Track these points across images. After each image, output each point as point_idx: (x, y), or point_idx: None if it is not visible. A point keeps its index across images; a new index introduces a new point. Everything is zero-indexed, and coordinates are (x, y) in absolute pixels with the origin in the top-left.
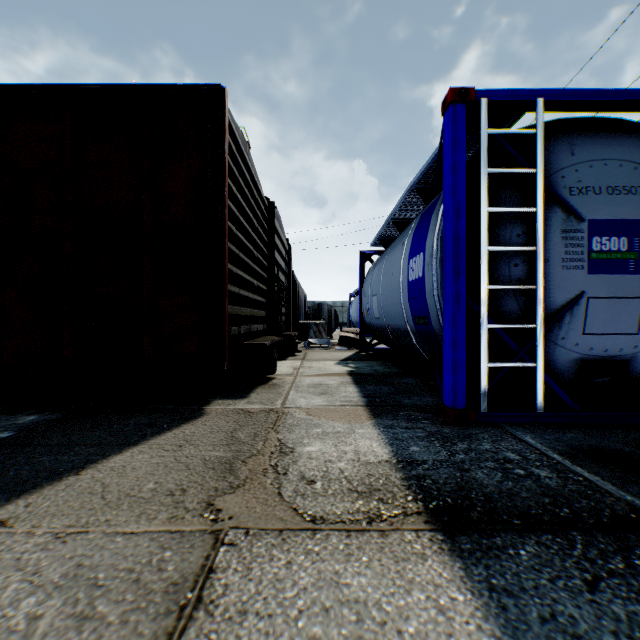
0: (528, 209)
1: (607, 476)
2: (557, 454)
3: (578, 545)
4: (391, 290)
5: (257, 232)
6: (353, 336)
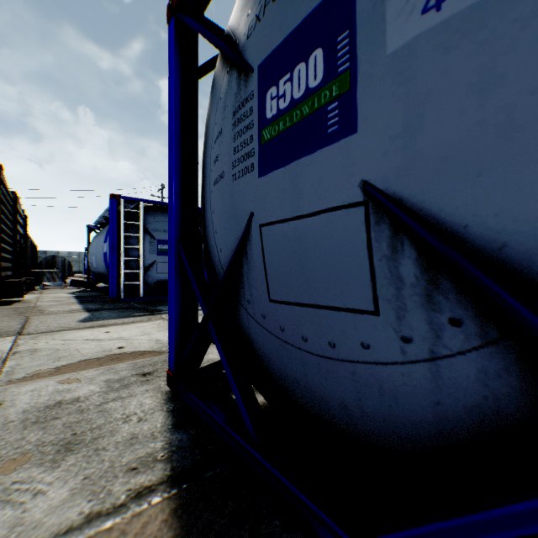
0: (138, 235)
1: (141, 305)
2: (135, 304)
3: (117, 310)
4: (100, 254)
5: (9, 218)
6: (83, 279)
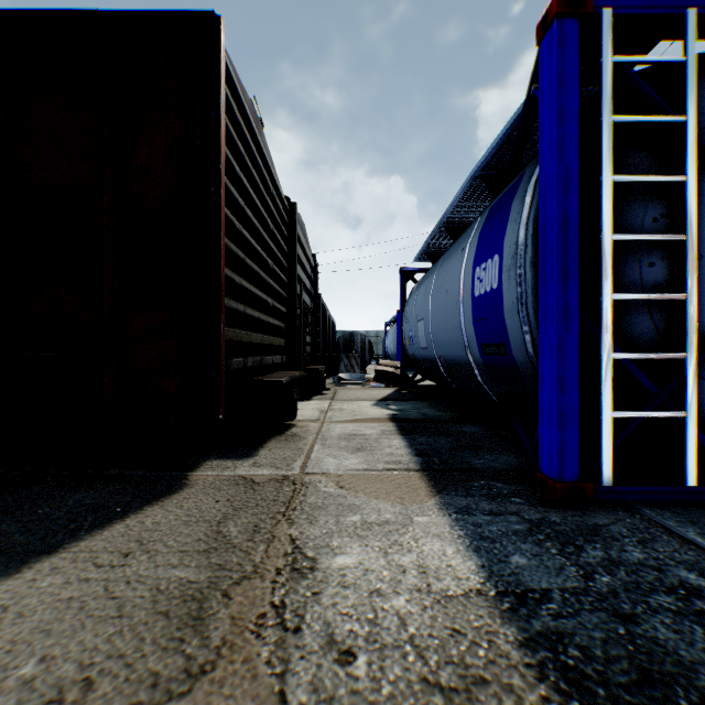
0: (673, 178)
1: None
2: None
3: None
4: (445, 311)
5: (273, 237)
6: (392, 370)
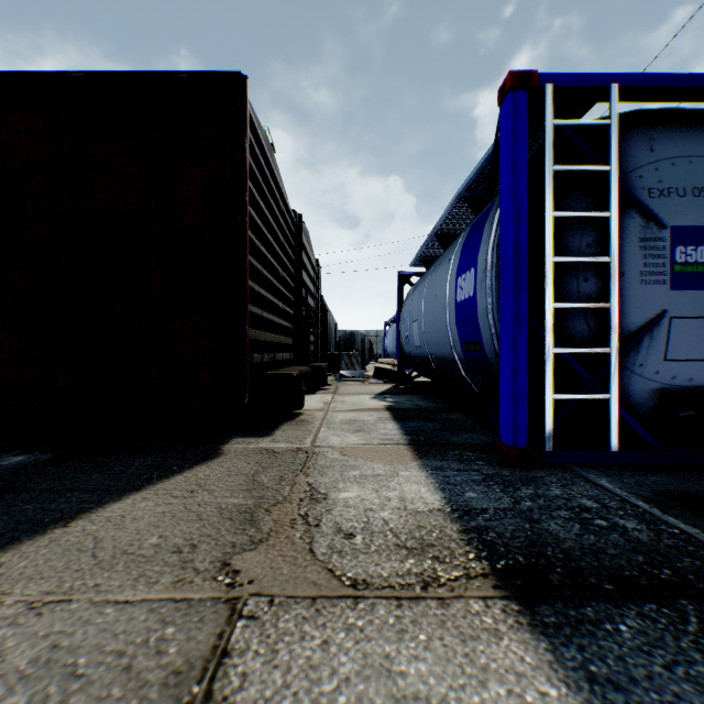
0: (601, 214)
1: None
2: (642, 501)
3: (692, 618)
4: (435, 314)
5: (283, 248)
6: (390, 368)
